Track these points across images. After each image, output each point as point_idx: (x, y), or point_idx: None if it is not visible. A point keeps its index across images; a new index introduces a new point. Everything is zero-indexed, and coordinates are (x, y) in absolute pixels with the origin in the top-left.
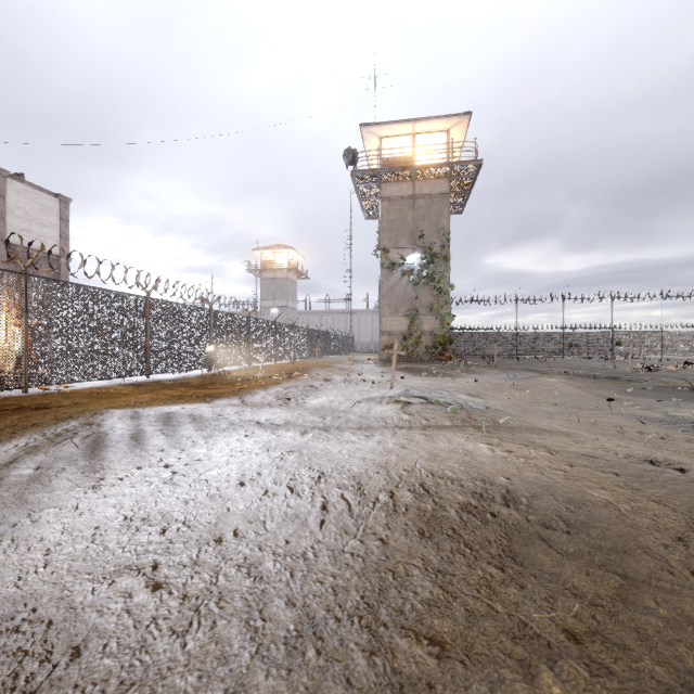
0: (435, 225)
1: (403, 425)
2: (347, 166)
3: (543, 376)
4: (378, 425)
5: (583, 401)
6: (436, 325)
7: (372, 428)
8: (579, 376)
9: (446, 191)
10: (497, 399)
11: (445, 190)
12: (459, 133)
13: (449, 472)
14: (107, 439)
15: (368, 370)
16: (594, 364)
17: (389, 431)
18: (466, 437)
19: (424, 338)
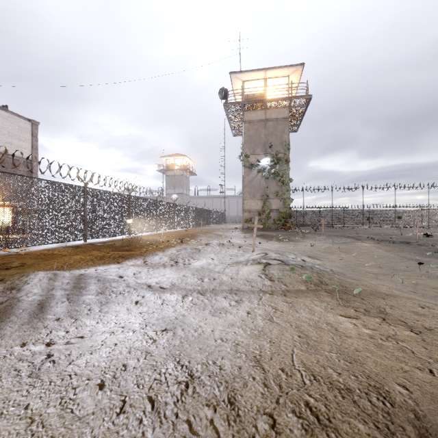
0: (279, 138)
1: (266, 289)
2: (221, 100)
3: (358, 242)
4: (246, 289)
5: (395, 262)
6: (280, 206)
7: (241, 292)
8: (382, 241)
9: (287, 116)
10: (330, 260)
11: (286, 115)
12: (295, 78)
13: (332, 375)
14: (16, 305)
15: (235, 236)
16: (386, 231)
17: (255, 295)
18: (324, 306)
19: (272, 214)
